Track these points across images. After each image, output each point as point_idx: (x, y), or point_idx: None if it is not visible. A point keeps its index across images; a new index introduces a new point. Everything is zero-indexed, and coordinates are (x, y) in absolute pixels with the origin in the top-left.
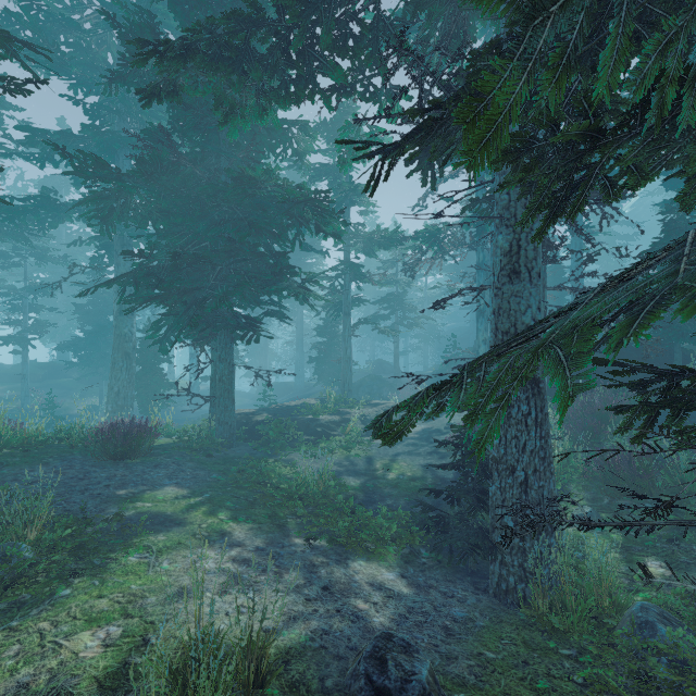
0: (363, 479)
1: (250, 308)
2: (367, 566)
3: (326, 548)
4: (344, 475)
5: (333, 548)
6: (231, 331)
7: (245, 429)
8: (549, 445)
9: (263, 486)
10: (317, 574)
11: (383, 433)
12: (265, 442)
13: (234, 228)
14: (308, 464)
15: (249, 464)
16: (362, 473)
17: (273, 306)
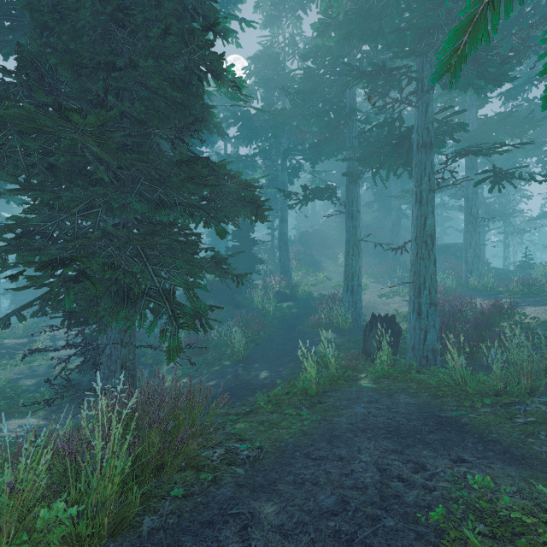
0: (40, 378)
1: None
2: (20, 419)
3: None
4: (22, 380)
5: None
6: None
7: None
8: None
9: None
10: None
11: None
12: None
13: None
14: None
15: None
16: (40, 375)
17: None
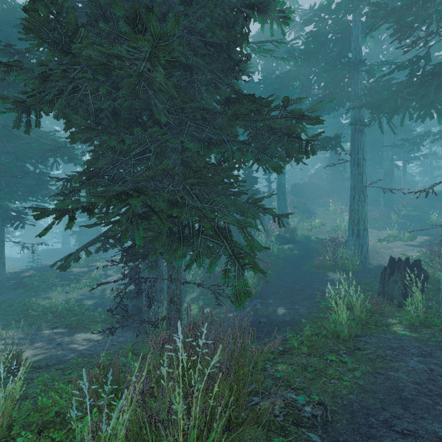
0: (97, 300)
1: (19, 202)
2: (84, 333)
3: (64, 331)
4: (85, 300)
5: (67, 330)
6: (2, 220)
7: (14, 282)
8: (161, 270)
9: (27, 311)
10: (55, 340)
11: (59, 268)
12: (31, 288)
13: (4, 159)
14: (62, 297)
15: (16, 301)
16: (97, 297)
17: (38, 202)
